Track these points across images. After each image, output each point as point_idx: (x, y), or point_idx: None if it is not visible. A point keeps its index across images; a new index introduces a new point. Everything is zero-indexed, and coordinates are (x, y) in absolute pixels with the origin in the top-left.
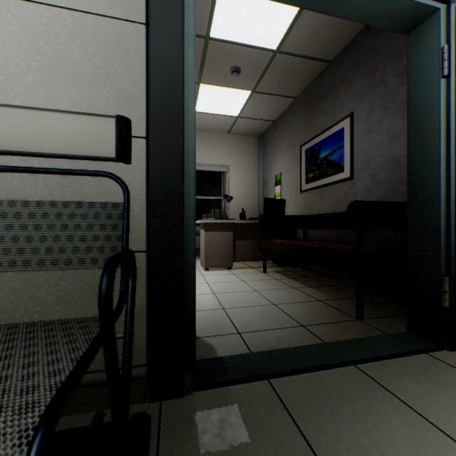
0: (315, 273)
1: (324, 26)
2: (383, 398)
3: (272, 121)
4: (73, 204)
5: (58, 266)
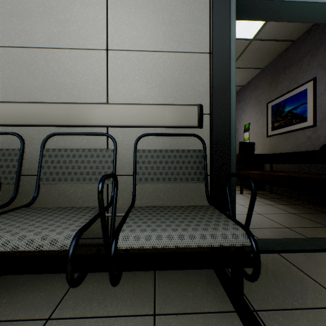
0: (281, 196)
1: None
2: None
3: (241, 86)
4: (180, 150)
5: (176, 181)
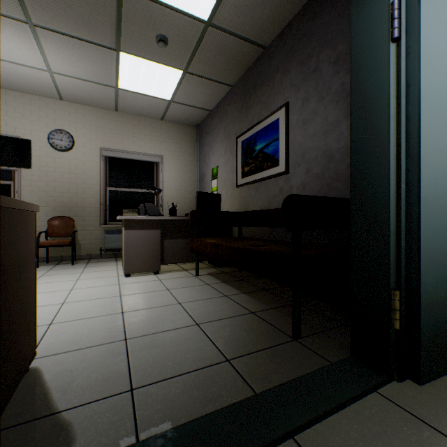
0: (251, 274)
1: (259, 1)
2: None
3: (209, 110)
4: None
5: None
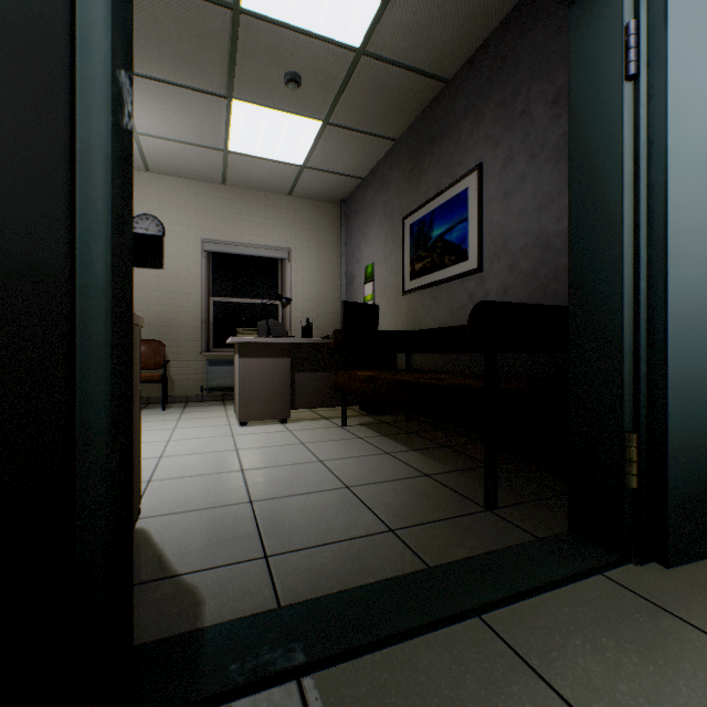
0: (425, 426)
1: (437, 15)
2: (533, 702)
3: (360, 178)
4: None
5: None
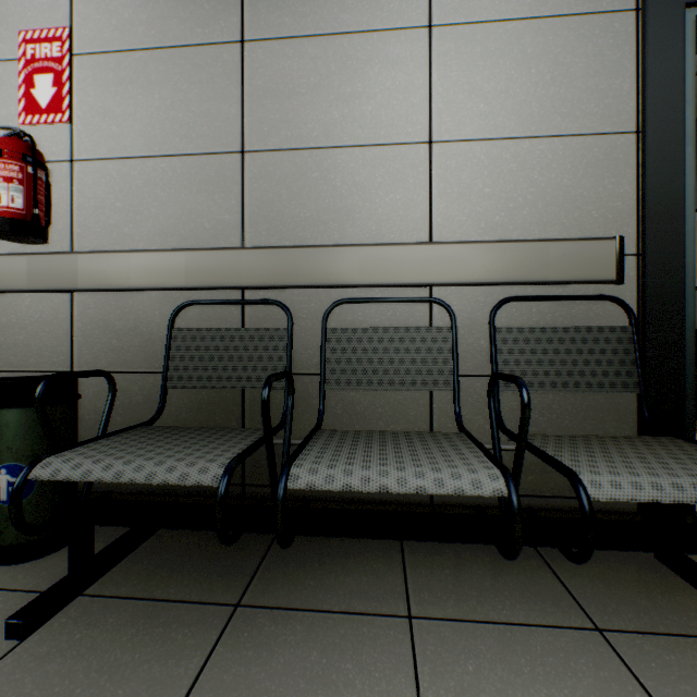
0: None
1: None
2: None
3: None
4: (582, 329)
5: (579, 389)
